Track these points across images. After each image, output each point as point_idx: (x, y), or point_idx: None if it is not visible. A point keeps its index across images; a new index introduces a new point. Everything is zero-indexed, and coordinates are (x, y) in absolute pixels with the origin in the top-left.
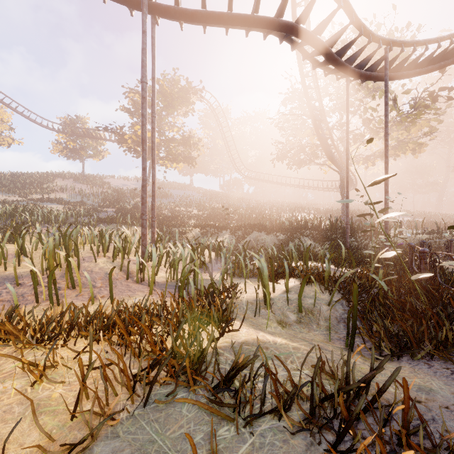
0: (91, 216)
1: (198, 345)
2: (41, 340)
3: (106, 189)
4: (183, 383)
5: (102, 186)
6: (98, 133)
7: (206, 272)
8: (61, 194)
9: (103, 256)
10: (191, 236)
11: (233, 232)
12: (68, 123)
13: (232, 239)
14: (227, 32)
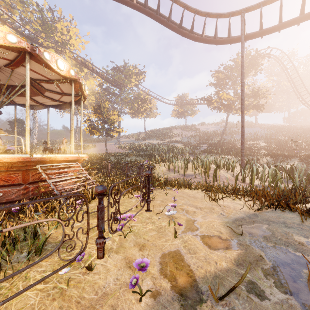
0: (196, 149)
1: (294, 199)
2: (223, 192)
3: (197, 132)
4: (288, 208)
5: (196, 131)
6: (193, 101)
7: (282, 183)
8: (177, 138)
9: (221, 169)
10: (263, 162)
11: (302, 159)
12: (179, 99)
13: (301, 165)
14: (298, 24)
